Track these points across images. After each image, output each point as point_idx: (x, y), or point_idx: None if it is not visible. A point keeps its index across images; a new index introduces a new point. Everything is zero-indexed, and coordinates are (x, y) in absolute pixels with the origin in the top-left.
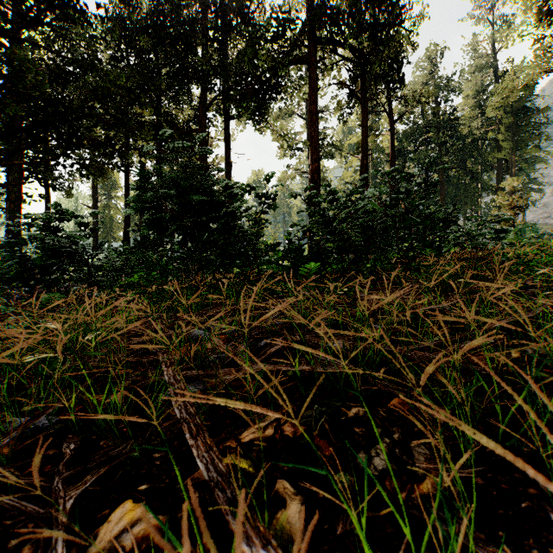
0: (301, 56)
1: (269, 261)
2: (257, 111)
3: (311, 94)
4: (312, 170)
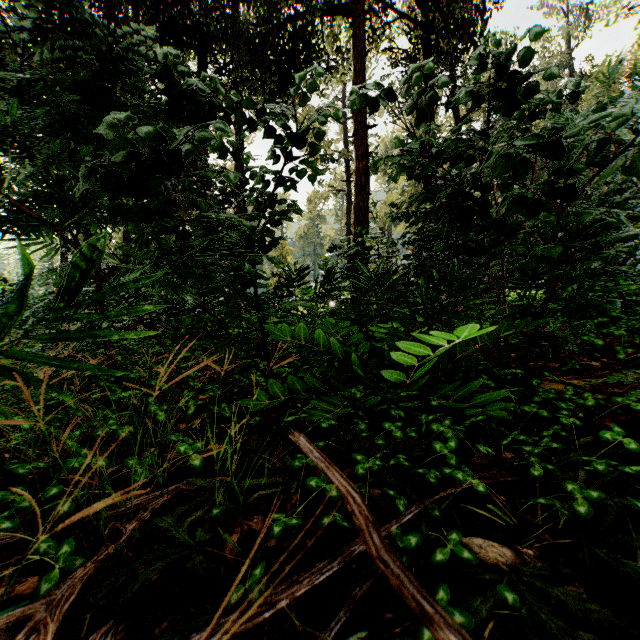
0: (341, 3)
1: (285, 309)
2: (277, 92)
3: (356, 60)
4: (357, 171)
